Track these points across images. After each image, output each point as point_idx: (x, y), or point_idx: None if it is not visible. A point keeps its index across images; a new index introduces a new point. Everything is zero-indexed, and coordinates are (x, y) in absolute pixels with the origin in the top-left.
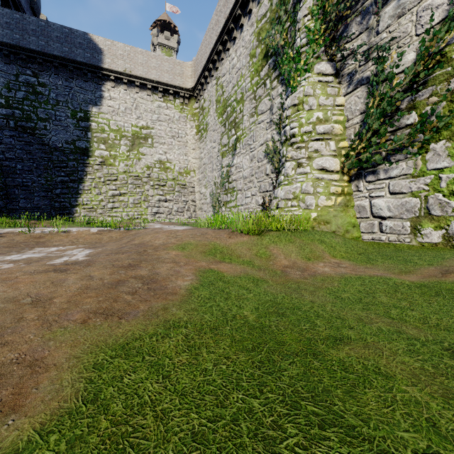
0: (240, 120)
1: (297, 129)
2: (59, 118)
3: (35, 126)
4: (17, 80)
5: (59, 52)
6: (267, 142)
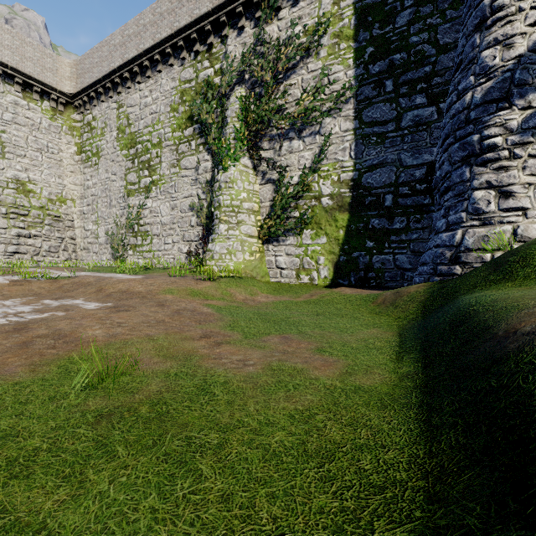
0: (158, 164)
1: (229, 201)
2: None
3: None
4: None
5: None
6: (192, 196)
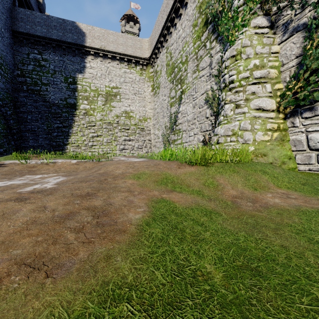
0: (185, 77)
1: (235, 76)
2: (56, 83)
3: (40, 89)
4: (28, 57)
5: (56, 36)
6: (206, 91)
